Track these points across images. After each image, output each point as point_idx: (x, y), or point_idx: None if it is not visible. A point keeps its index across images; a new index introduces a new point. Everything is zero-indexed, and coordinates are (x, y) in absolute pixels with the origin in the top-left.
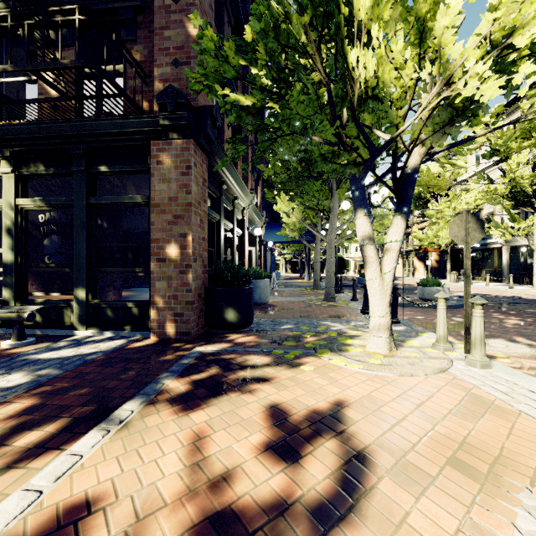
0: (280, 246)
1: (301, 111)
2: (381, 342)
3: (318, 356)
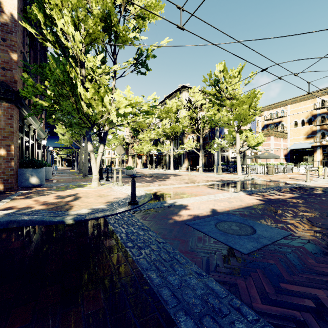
0: (57, 148)
1: (67, 109)
2: (96, 183)
3: (74, 189)
